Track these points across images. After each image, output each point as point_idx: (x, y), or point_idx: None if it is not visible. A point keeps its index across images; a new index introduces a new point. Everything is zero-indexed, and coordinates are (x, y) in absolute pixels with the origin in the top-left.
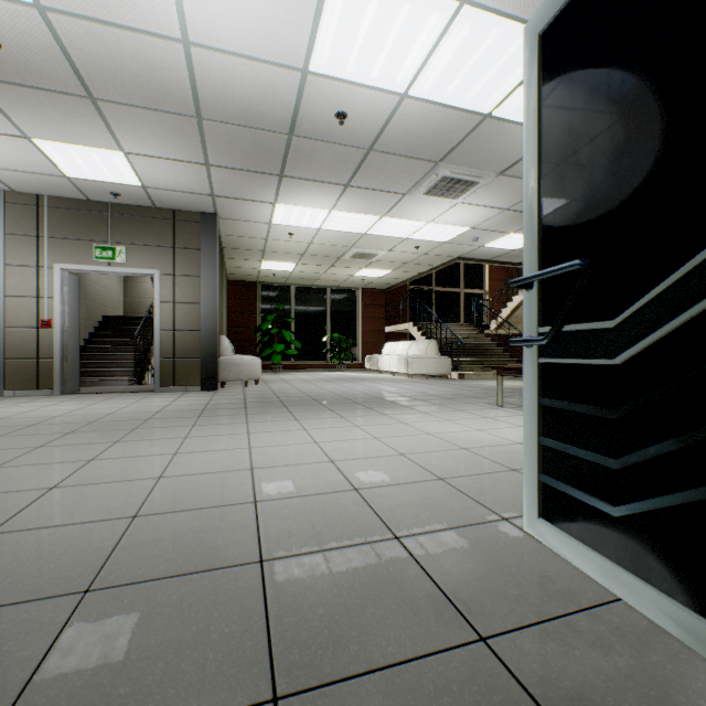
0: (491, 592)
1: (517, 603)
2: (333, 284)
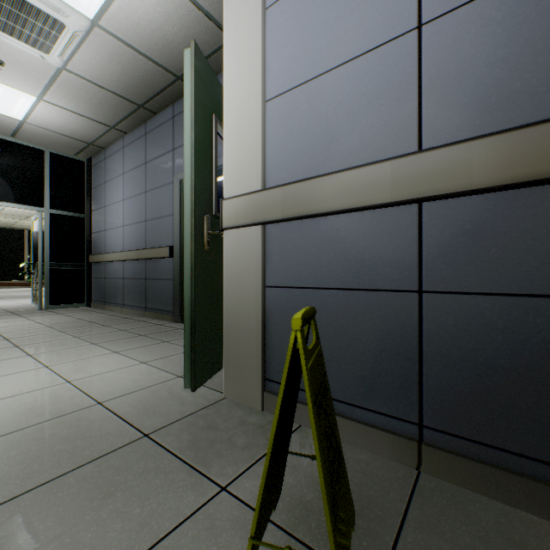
0: (13, 309)
1: (17, 309)
2: (30, 227)
